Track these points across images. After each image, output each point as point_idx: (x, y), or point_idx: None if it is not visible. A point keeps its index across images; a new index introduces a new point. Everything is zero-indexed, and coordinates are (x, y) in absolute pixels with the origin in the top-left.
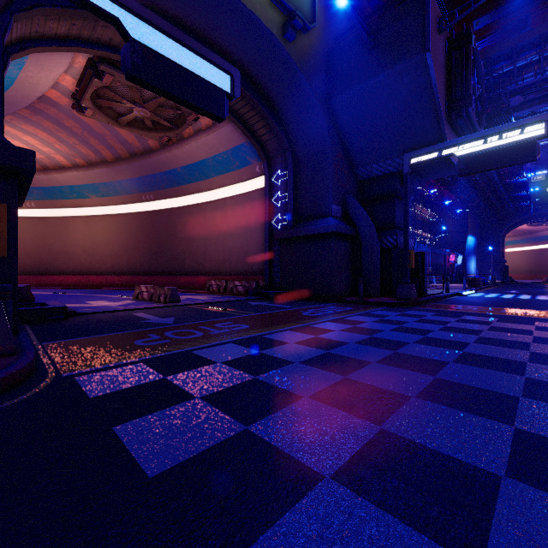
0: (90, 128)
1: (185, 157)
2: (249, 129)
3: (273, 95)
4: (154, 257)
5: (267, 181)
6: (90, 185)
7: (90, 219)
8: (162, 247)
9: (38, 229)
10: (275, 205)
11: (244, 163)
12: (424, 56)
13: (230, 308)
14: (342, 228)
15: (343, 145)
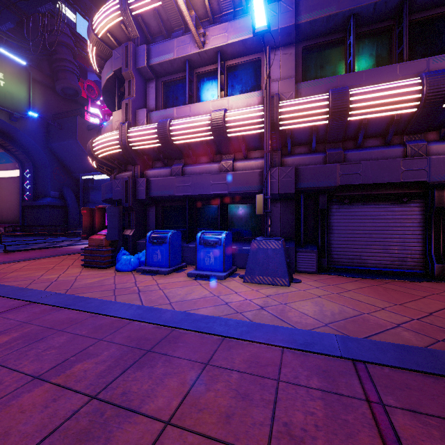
0: None
1: None
2: (5, 147)
3: (14, 137)
4: None
5: (21, 174)
6: None
7: None
8: None
9: None
10: (26, 188)
11: (9, 161)
12: (77, 141)
13: None
14: (54, 203)
15: (61, 163)
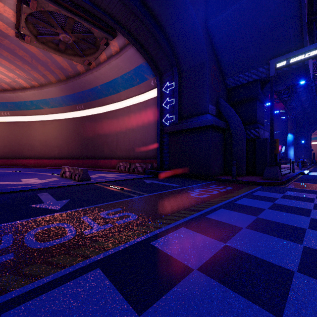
0: (36, 57)
1: (102, 77)
2: (145, 51)
3: (163, 20)
4: (84, 147)
5: (159, 90)
6: (43, 100)
7: (44, 123)
8: (89, 140)
9: (12, 130)
10: (164, 108)
11: (142, 80)
12: None
13: (127, 187)
14: (218, 122)
15: (217, 60)
